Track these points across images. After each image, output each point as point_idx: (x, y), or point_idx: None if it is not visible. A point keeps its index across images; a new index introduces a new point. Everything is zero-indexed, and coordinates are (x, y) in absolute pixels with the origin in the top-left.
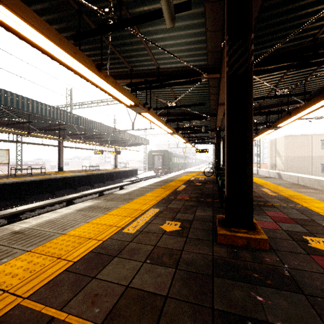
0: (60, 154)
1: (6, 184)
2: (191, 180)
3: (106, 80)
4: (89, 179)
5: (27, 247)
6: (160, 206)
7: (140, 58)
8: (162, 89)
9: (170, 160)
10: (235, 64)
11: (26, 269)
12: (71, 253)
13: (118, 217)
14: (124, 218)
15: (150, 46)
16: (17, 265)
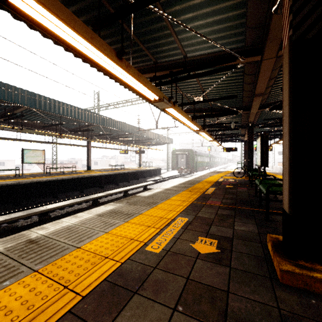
0: (88, 154)
1: (41, 182)
2: (220, 182)
3: (127, 70)
4: (114, 178)
5: (36, 265)
6: (188, 215)
7: (165, 48)
8: (188, 83)
9: (194, 159)
10: (301, 25)
11: (24, 301)
12: (81, 279)
13: (141, 228)
14: (148, 229)
15: (176, 30)
16: (17, 292)
